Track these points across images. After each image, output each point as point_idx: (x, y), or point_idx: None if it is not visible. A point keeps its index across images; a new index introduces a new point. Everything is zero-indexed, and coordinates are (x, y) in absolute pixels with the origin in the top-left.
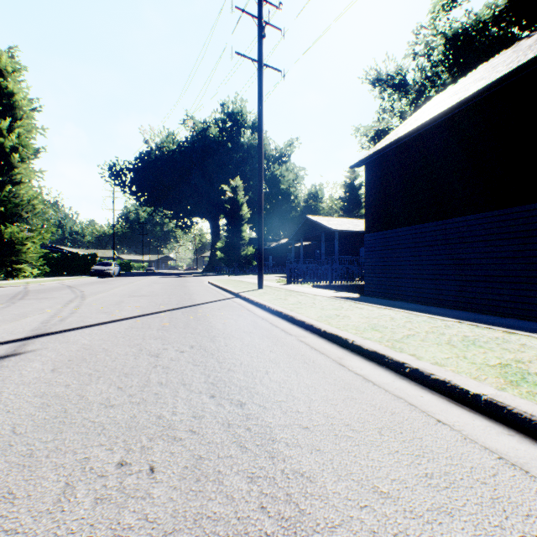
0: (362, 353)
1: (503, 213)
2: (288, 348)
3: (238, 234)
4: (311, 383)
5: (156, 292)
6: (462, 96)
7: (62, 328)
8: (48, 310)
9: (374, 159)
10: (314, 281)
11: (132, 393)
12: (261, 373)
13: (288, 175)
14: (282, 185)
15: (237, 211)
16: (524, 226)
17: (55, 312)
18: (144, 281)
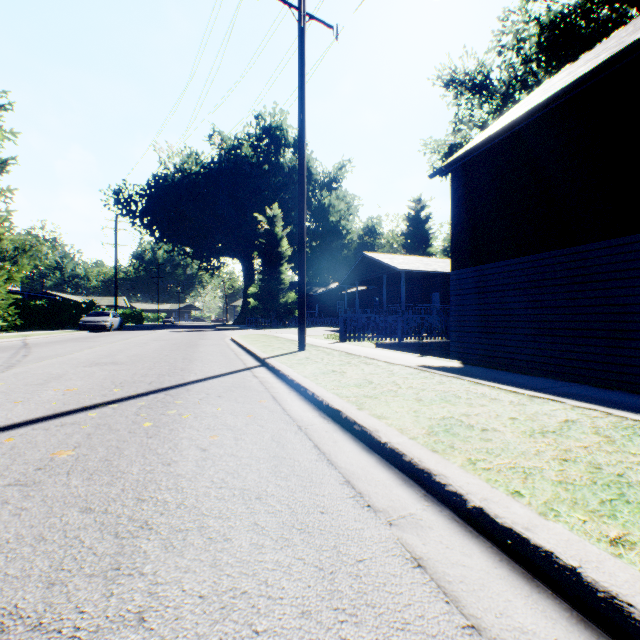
0: None
1: None
2: None
3: (276, 276)
4: None
5: (141, 356)
6: (618, 48)
7: None
8: None
9: (467, 161)
10: (377, 337)
11: None
12: None
13: (338, 205)
14: (331, 216)
15: (274, 247)
16: None
17: None
18: (145, 337)
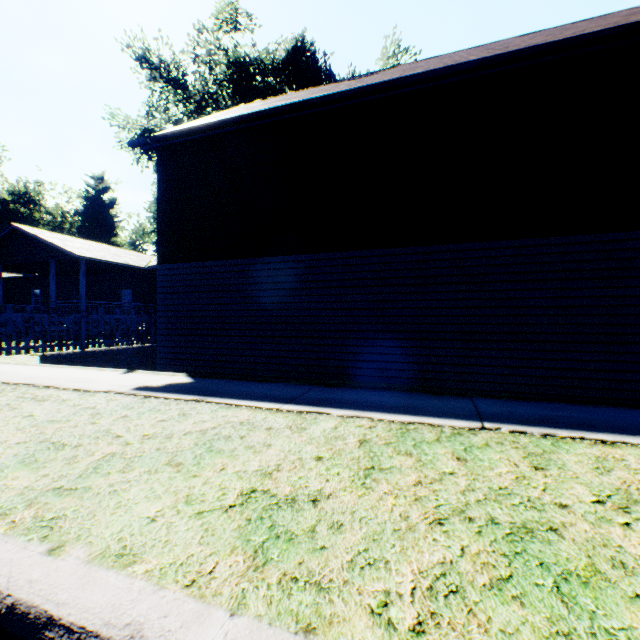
0: None
1: (356, 255)
2: None
3: None
4: None
5: None
6: (308, 98)
7: None
8: None
9: (179, 143)
10: (46, 347)
11: None
12: None
13: None
14: None
15: None
16: (378, 274)
17: None
18: None
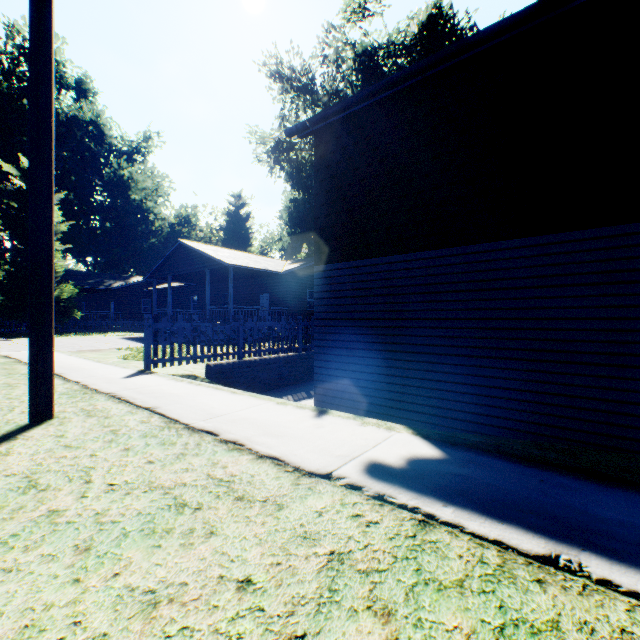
0: None
1: (639, 230)
2: None
3: None
4: None
5: None
6: None
7: None
8: None
9: (340, 119)
10: (210, 357)
11: None
12: None
13: (144, 181)
14: (134, 193)
15: None
16: None
17: None
18: None
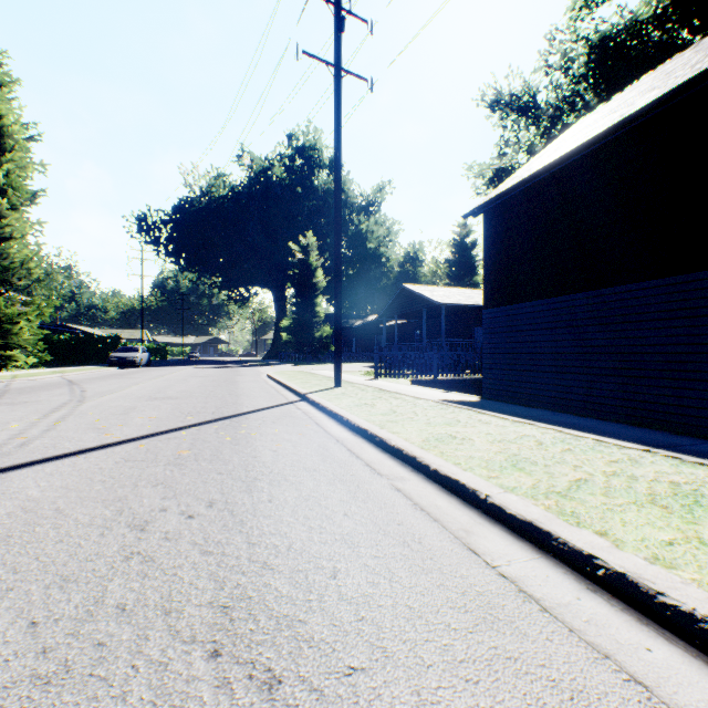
0: (506, 521)
1: (688, 280)
2: (375, 507)
3: (311, 309)
4: (419, 607)
5: (190, 392)
6: (626, 112)
7: (12, 462)
8: (12, 426)
9: (497, 204)
10: (413, 374)
11: (48, 645)
12: (323, 576)
13: (377, 230)
14: (369, 243)
15: (308, 277)
16: None
17: (22, 429)
18: (180, 374)
